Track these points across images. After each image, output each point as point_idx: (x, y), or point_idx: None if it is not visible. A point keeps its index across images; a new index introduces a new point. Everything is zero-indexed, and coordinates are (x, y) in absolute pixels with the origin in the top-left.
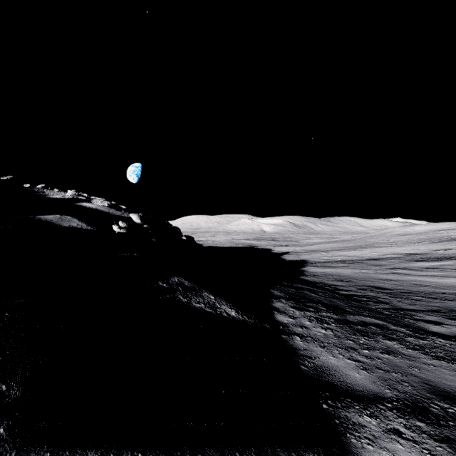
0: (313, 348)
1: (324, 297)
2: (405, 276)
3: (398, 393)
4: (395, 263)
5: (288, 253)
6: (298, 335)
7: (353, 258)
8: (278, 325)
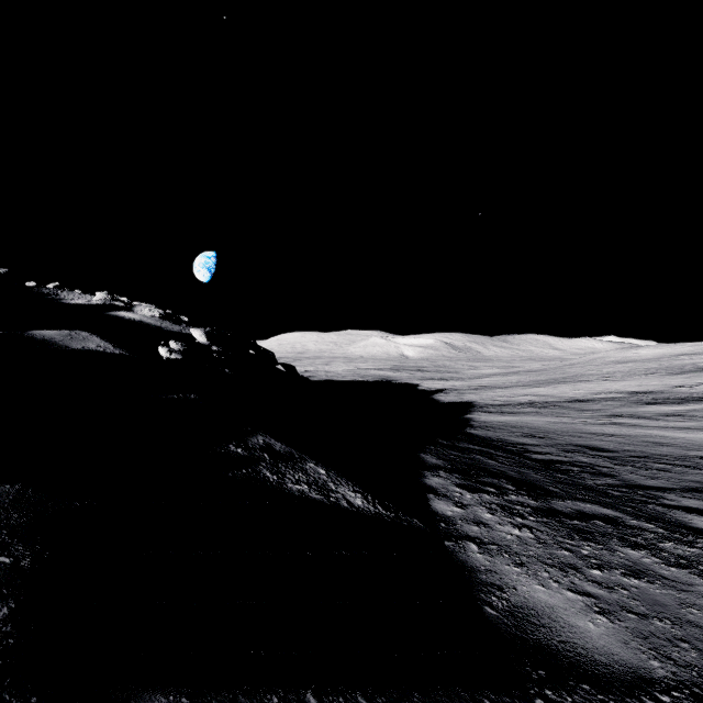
0: (502, 568)
1: (509, 466)
2: (632, 428)
3: (676, 668)
4: (613, 408)
5: (443, 390)
6: (474, 541)
7: (545, 398)
8: (438, 520)
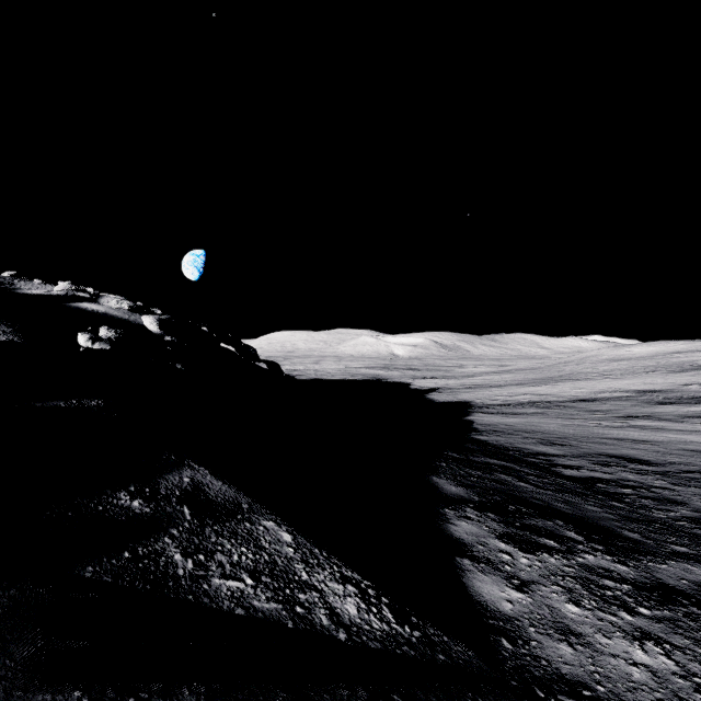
0: None
1: (547, 490)
2: (656, 431)
3: None
4: (625, 408)
5: (436, 389)
6: (582, 698)
7: (547, 398)
8: (494, 630)
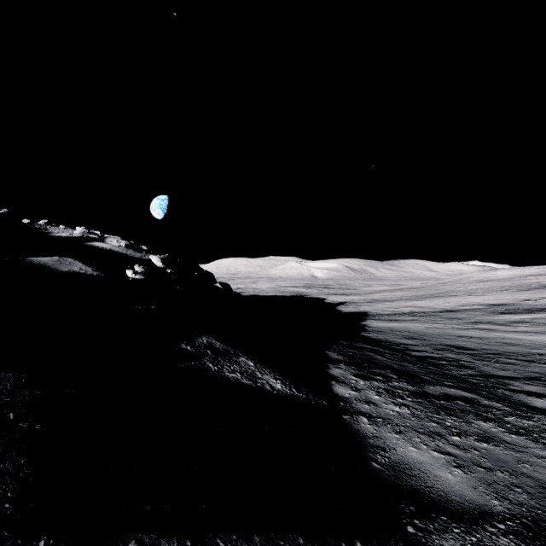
0: (385, 435)
1: (393, 360)
2: (489, 332)
3: (511, 506)
4: (475, 316)
5: (344, 303)
6: (365, 416)
7: (423, 309)
8: (338, 400)
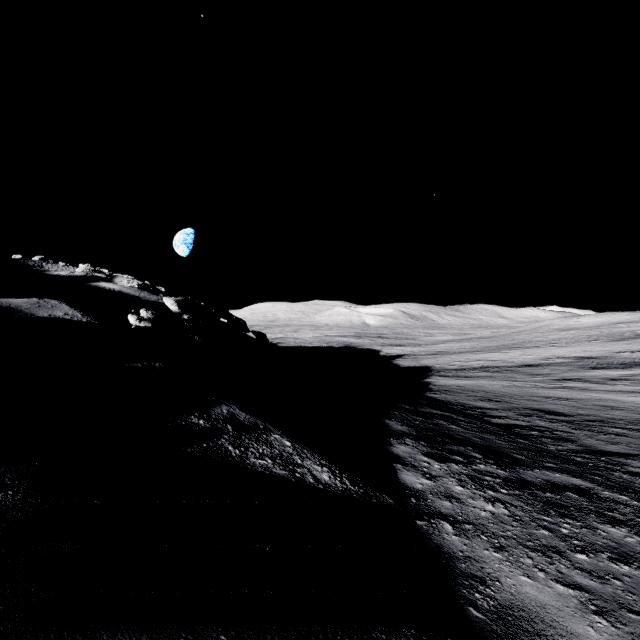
0: (481, 554)
1: (471, 431)
2: (581, 391)
3: None
4: (562, 372)
5: (402, 356)
6: (448, 520)
7: (497, 363)
8: (408, 495)
